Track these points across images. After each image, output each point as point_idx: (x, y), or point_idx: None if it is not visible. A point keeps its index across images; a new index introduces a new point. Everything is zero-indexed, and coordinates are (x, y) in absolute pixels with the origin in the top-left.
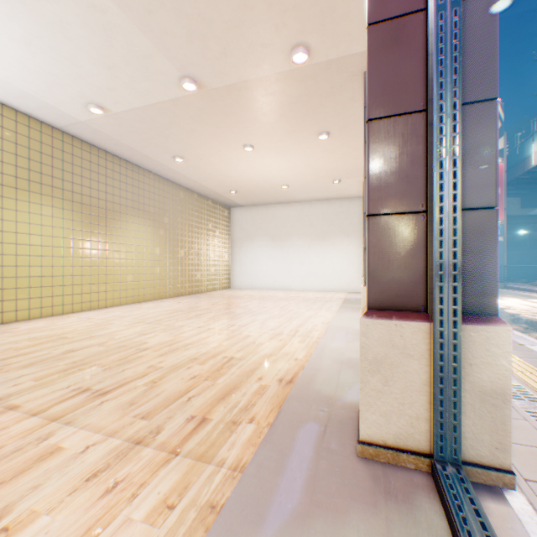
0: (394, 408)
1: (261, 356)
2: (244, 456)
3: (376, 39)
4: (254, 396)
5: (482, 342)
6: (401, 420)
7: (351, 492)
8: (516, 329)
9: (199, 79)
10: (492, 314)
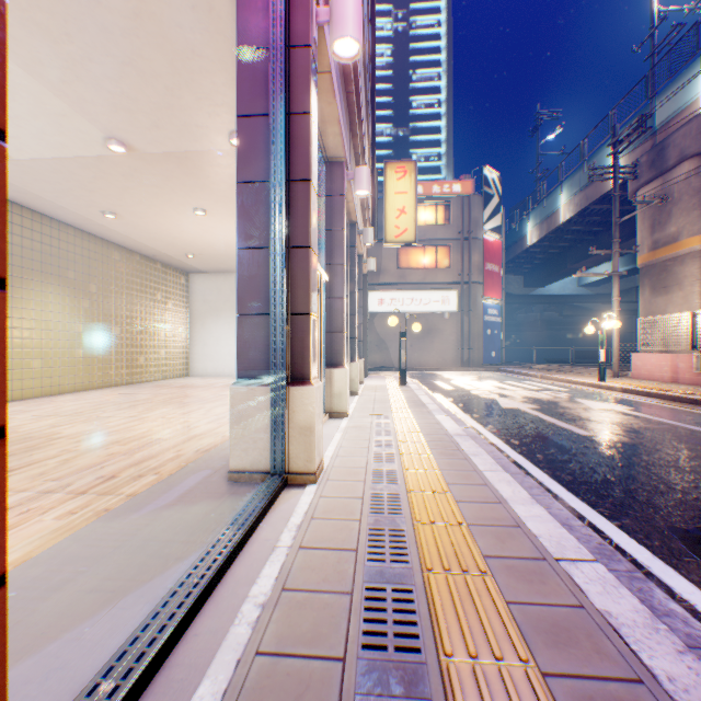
0: (254, 445)
1: (193, 436)
2: (144, 490)
3: (245, 194)
4: (170, 461)
5: (301, 397)
6: (258, 452)
7: (213, 494)
8: (461, 406)
9: (131, 143)
10: (309, 380)
